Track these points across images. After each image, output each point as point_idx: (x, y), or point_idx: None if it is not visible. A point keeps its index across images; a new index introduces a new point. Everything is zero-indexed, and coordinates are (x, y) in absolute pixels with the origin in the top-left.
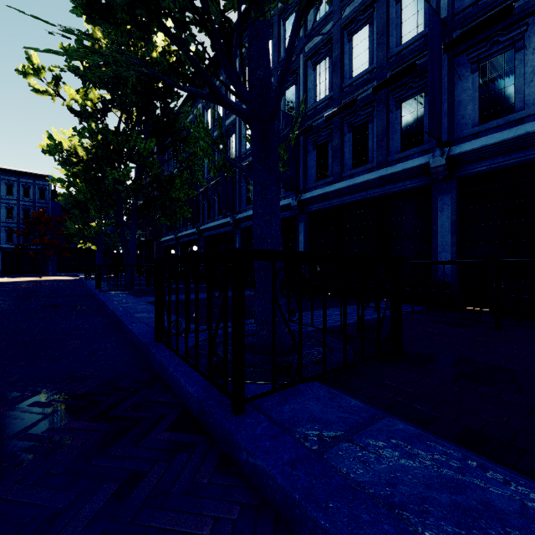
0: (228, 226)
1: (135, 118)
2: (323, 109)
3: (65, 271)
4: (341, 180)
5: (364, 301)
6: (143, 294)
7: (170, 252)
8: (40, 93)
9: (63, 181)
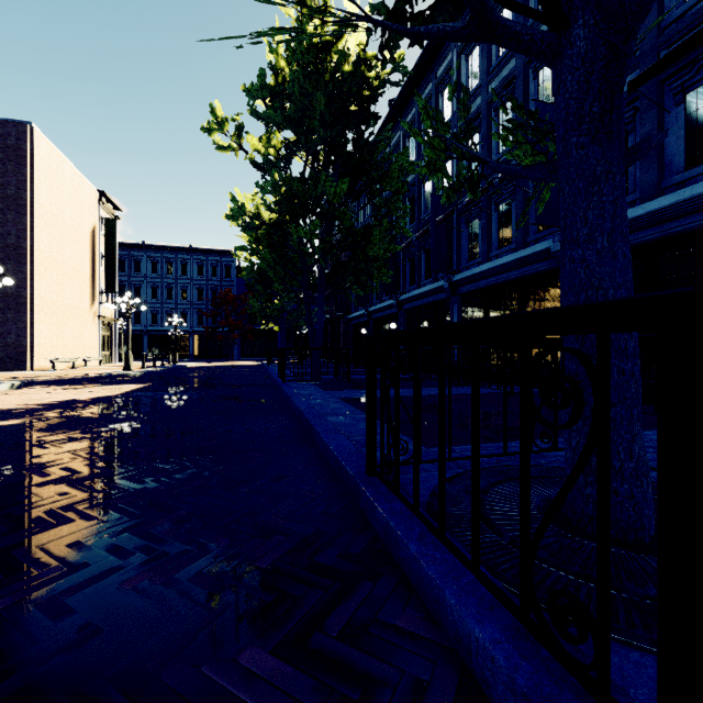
0: (440, 293)
1: (321, 161)
2: None
3: (249, 355)
4: (658, 195)
5: None
6: (332, 387)
7: (359, 331)
8: (224, 150)
9: (246, 249)
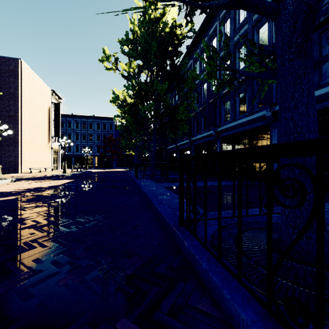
0: (211, 137)
1: (155, 74)
2: None
3: (120, 166)
4: (319, 88)
5: None
6: (160, 181)
7: (172, 155)
8: (109, 70)
9: (119, 116)
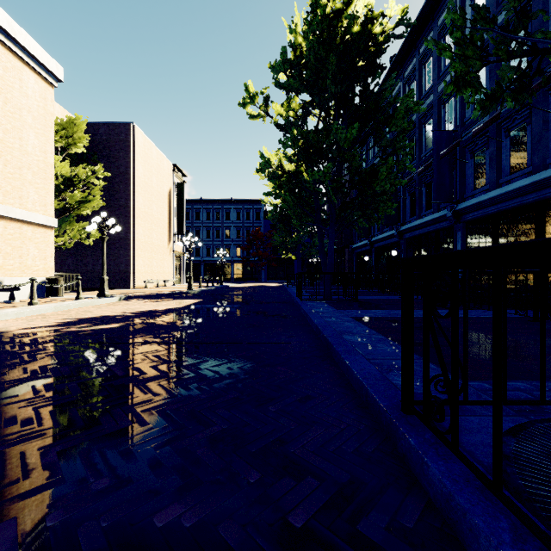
0: (442, 222)
1: (332, 115)
2: None
3: (272, 278)
4: None
5: None
6: (343, 306)
7: (362, 258)
8: (254, 118)
9: (271, 194)
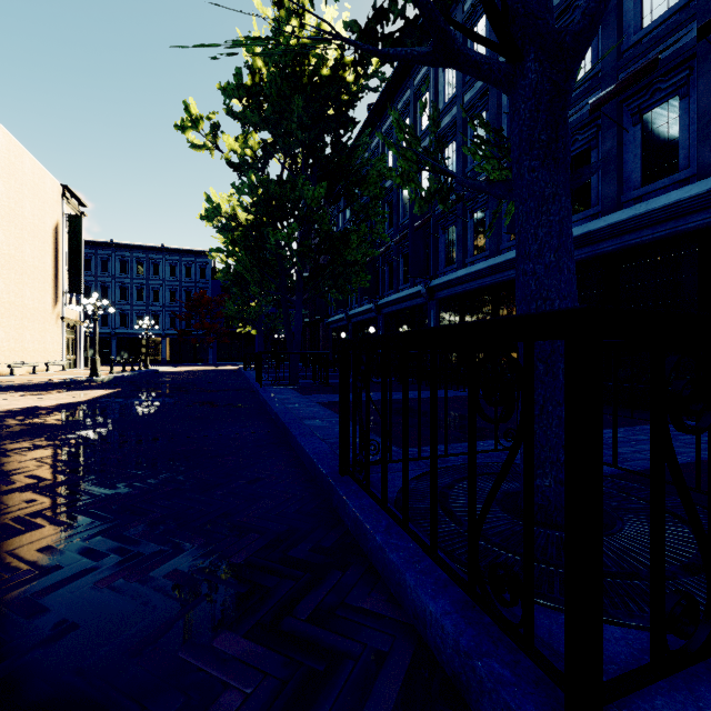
0: (418, 298)
1: (300, 163)
2: (580, 98)
3: (225, 359)
4: (618, 209)
5: (692, 418)
6: (310, 391)
7: (339, 335)
8: (198, 148)
9: (222, 251)
